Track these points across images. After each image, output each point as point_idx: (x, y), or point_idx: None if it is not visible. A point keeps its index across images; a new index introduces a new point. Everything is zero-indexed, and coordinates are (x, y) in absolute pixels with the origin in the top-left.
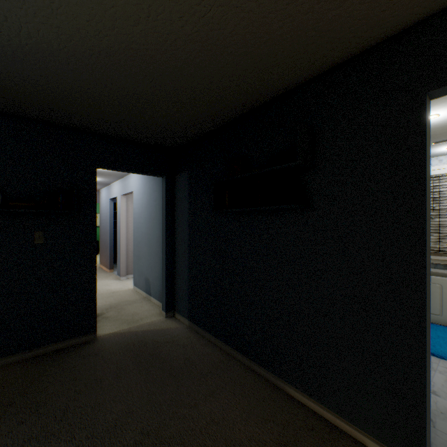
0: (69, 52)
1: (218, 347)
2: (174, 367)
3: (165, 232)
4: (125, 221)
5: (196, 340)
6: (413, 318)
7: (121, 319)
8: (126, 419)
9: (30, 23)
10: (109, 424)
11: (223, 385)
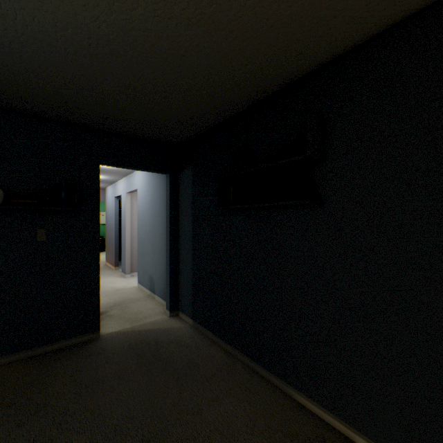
0: (67, 41)
1: (222, 348)
2: (177, 368)
3: (169, 229)
4: (130, 218)
5: (200, 340)
6: (438, 325)
7: (125, 317)
8: (126, 424)
9: (24, 9)
10: (108, 429)
11: (228, 390)
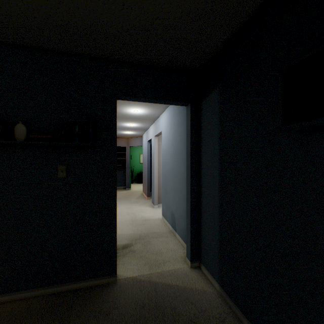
0: None
1: None
2: None
3: (189, 168)
4: (157, 158)
5: None
6: None
7: (145, 257)
8: None
9: None
10: None
11: None
